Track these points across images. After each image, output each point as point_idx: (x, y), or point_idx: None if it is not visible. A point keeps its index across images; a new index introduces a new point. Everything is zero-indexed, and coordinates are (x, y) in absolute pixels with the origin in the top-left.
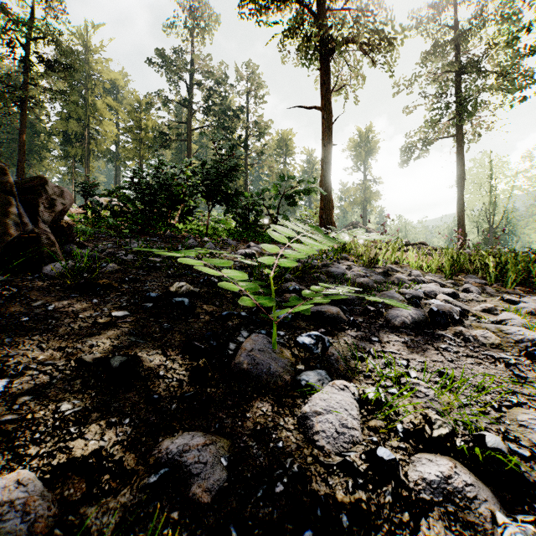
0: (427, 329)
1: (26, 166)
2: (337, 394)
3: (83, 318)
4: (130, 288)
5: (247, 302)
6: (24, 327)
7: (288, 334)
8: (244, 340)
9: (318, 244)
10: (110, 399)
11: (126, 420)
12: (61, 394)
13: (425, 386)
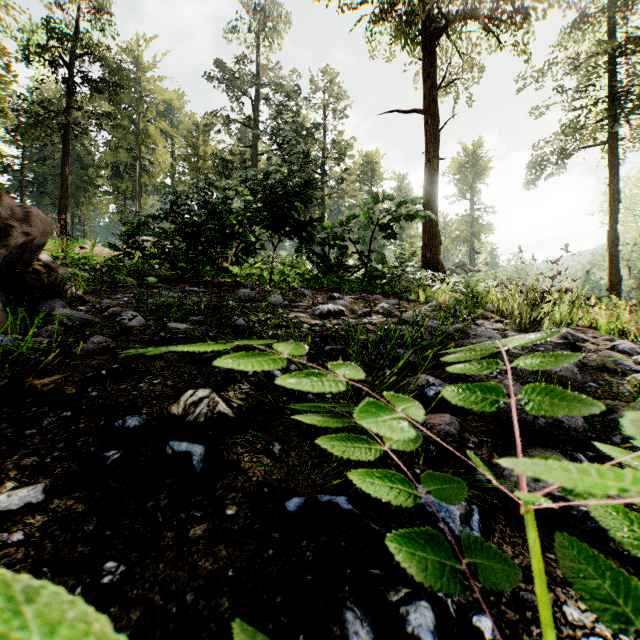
0: None
1: (73, 205)
2: None
3: None
4: (99, 397)
5: None
6: None
7: (508, 628)
8: None
9: None
10: None
11: None
12: None
13: None
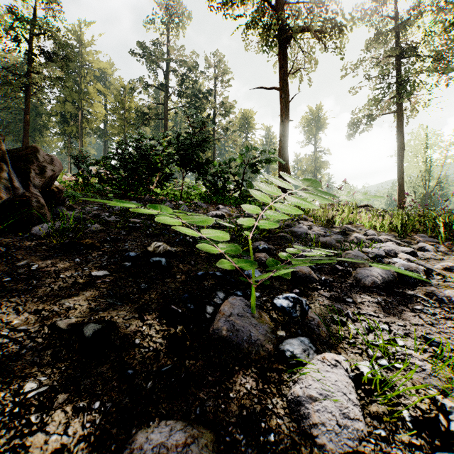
0: (397, 289)
1: (30, 142)
2: (331, 372)
3: (63, 278)
4: (111, 247)
5: (226, 266)
6: (5, 288)
7: (263, 295)
8: (220, 302)
9: (307, 205)
10: (80, 375)
11: (95, 403)
12: (28, 369)
13: (418, 358)
